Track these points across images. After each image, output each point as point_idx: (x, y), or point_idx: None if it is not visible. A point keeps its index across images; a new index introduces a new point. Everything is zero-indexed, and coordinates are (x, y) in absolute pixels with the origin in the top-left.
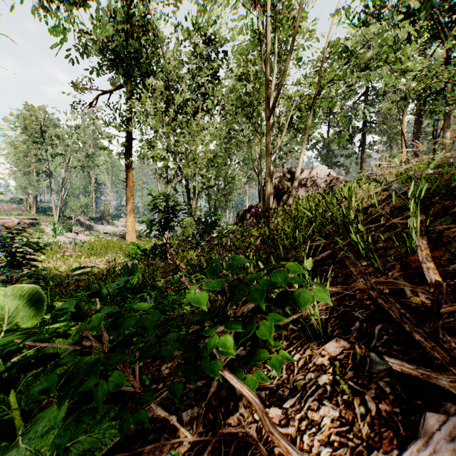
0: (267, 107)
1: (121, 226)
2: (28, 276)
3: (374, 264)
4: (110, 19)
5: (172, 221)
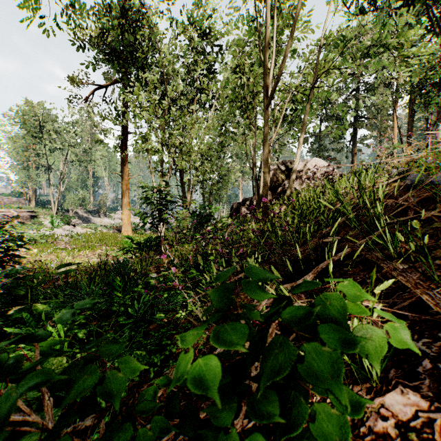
0: (265, 95)
1: (118, 218)
2: (5, 275)
3: (417, 269)
4: (106, 14)
5: (166, 214)
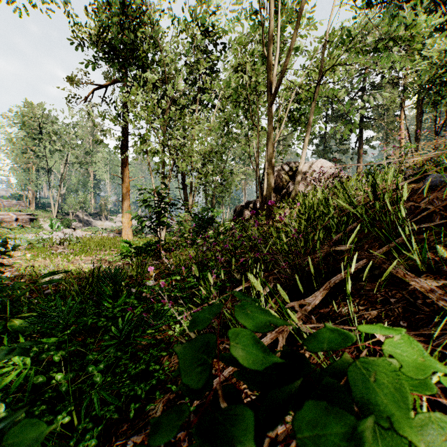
0: (269, 91)
1: (119, 221)
2: None
3: None
4: (106, 12)
5: (165, 218)
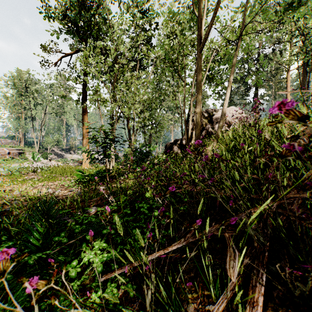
0: (198, 40)
1: None
2: None
3: None
4: None
5: (110, 151)
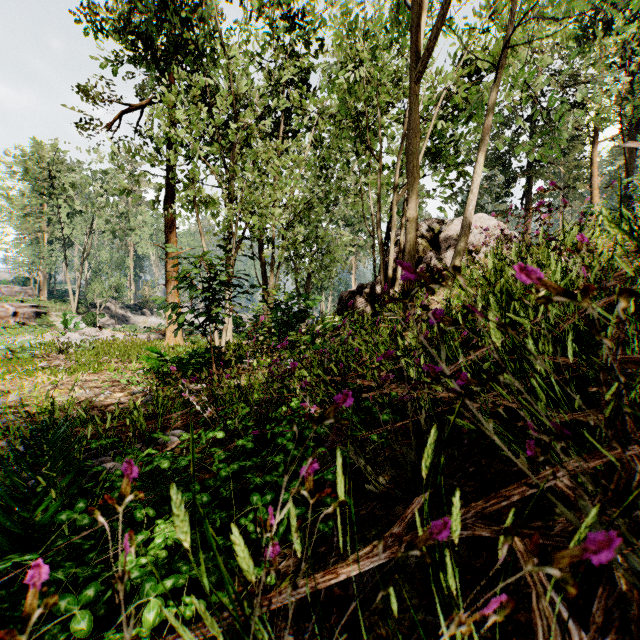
0: (411, 55)
1: None
2: None
3: None
4: None
5: (218, 308)
